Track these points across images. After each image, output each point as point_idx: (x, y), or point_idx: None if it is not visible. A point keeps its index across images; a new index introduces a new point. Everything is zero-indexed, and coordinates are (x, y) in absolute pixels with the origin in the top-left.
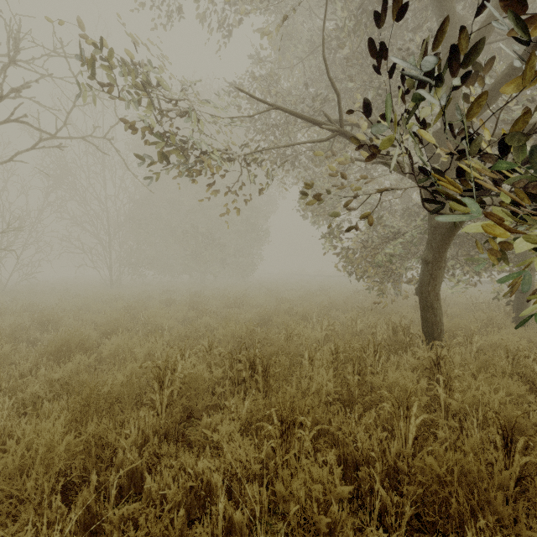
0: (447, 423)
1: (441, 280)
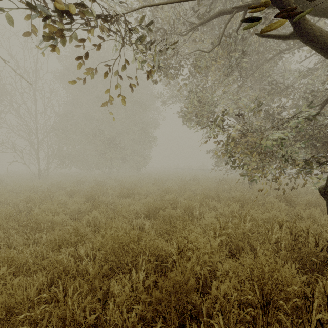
0: None
1: None
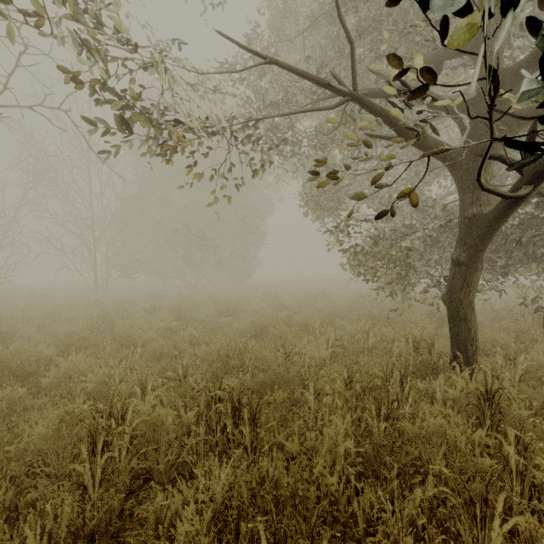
0: (528, 504)
1: (477, 285)
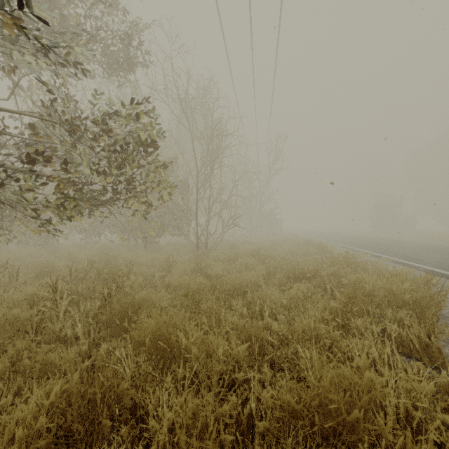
0: None
1: None
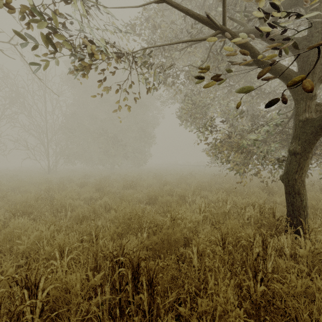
0: None
1: (307, 169)
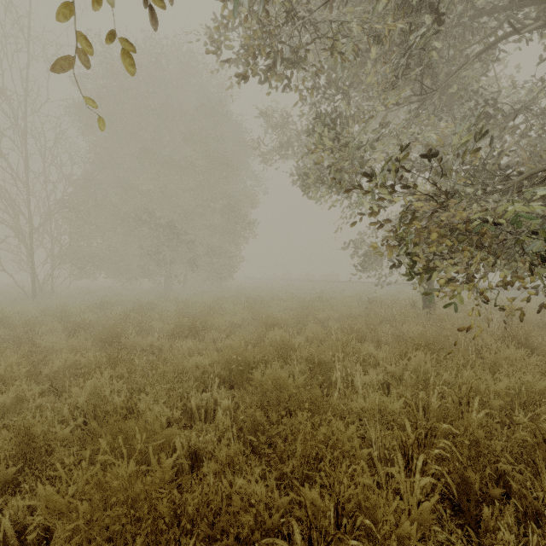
0: None
1: None
